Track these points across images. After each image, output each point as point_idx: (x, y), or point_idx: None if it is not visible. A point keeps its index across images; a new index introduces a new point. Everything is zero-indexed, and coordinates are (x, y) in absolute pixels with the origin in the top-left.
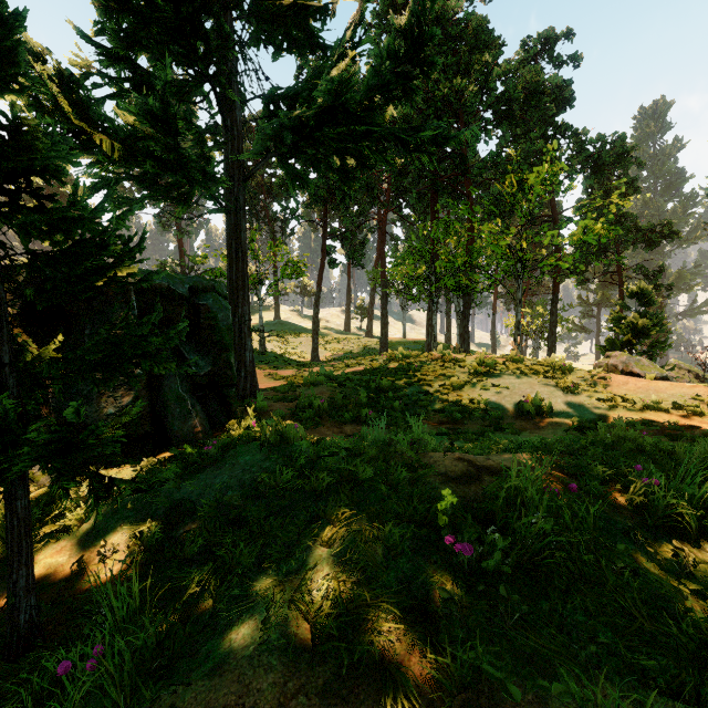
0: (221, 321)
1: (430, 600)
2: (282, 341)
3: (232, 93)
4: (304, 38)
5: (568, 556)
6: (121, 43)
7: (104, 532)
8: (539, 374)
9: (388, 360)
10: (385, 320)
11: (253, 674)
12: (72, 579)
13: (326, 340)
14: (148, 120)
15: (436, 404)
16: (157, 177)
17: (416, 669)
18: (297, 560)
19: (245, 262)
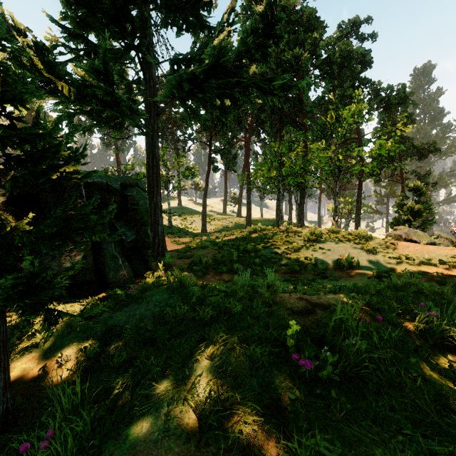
0: (142, 206)
1: (282, 399)
2: (183, 219)
3: (150, 57)
4: (197, 22)
5: (377, 367)
6: (77, 25)
7: (61, 347)
8: (350, 241)
9: (251, 231)
10: (249, 206)
11: (157, 453)
12: (38, 379)
13: (211, 219)
14: (94, 74)
15: (283, 260)
16: (100, 112)
17: (273, 451)
18: (189, 369)
19: (158, 168)
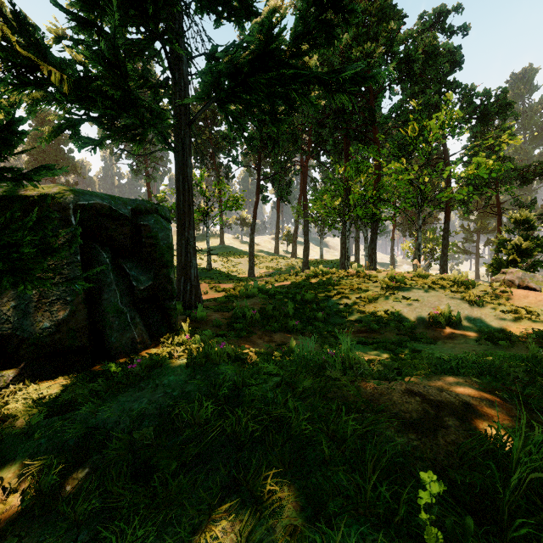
0: (162, 240)
1: None
2: (226, 261)
3: (178, 47)
4: (241, 6)
5: None
6: (83, 5)
7: (11, 463)
8: (444, 288)
9: (311, 275)
10: (307, 244)
11: None
12: None
13: (260, 260)
14: (102, 64)
15: (354, 314)
16: (114, 119)
17: None
18: None
19: (190, 193)
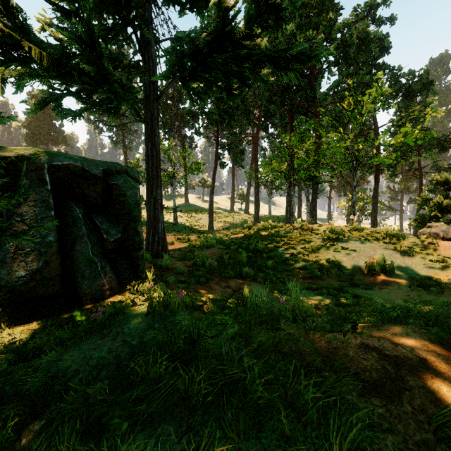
0: (130, 197)
1: None
2: (189, 216)
3: (147, 31)
4: None
5: None
6: None
7: None
8: (378, 240)
9: (261, 229)
10: (257, 202)
11: None
12: None
13: (218, 216)
14: (79, 44)
15: (299, 262)
16: (91, 93)
17: None
18: None
19: (158, 158)
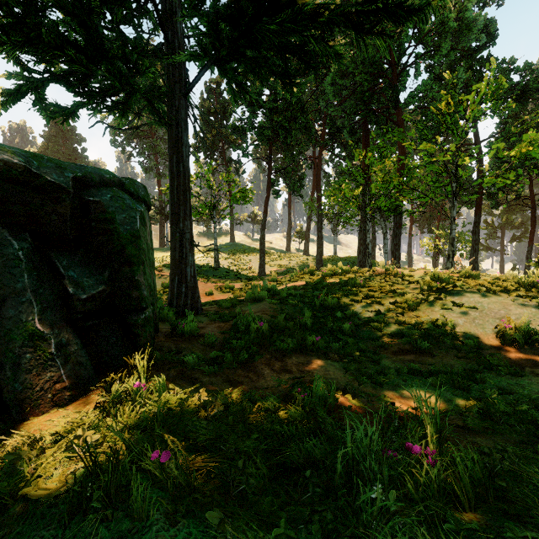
0: (122, 224)
1: None
2: (236, 259)
3: None
4: None
5: None
6: None
7: None
8: (508, 292)
9: (328, 274)
10: (320, 241)
11: None
12: None
13: (271, 258)
14: None
15: (391, 325)
16: (86, 79)
17: None
18: None
19: (186, 177)
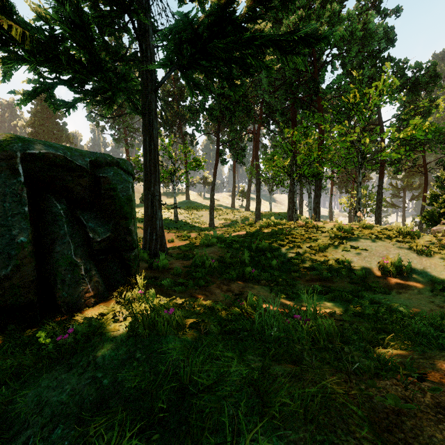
0: (121, 192)
1: None
2: (190, 214)
3: (144, 17)
4: None
5: None
6: None
7: None
8: (391, 238)
9: (263, 226)
10: (259, 199)
11: None
12: None
13: (219, 213)
14: (69, 27)
15: (306, 262)
16: (84, 83)
17: None
18: None
19: (156, 152)
